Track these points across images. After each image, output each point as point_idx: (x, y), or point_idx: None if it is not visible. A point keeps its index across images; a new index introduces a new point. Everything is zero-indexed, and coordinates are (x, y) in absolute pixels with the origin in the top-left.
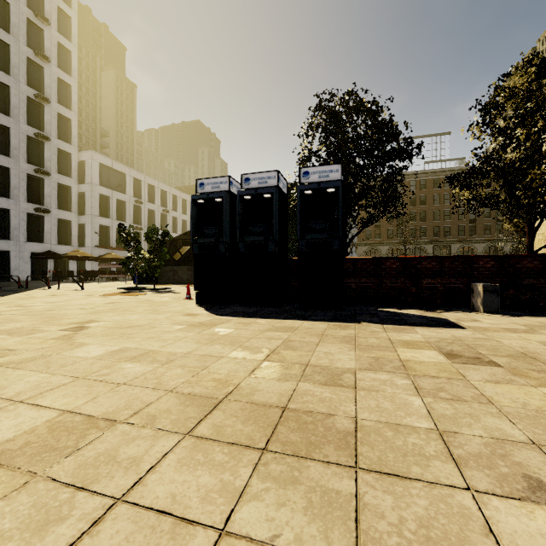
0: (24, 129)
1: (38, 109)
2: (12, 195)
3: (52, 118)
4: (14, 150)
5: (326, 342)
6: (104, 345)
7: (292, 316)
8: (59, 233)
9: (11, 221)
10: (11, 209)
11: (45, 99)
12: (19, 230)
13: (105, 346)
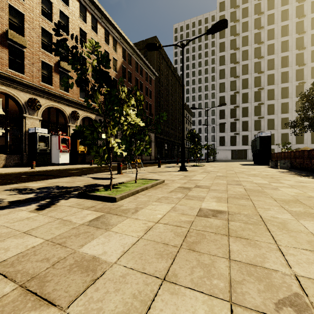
0: (294, 99)
1: (301, 87)
2: (289, 127)
3: (308, 87)
4: (290, 110)
5: (226, 164)
6: (218, 163)
7: (244, 164)
8: (312, 138)
9: (289, 137)
10: (289, 133)
11: (302, 82)
12: (292, 140)
13: (218, 163)
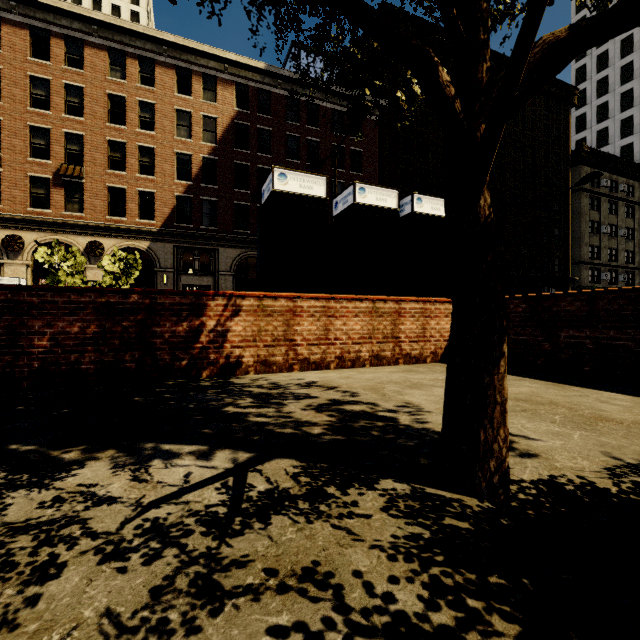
0: None
1: None
2: None
3: None
4: None
5: None
6: None
7: None
8: None
9: None
10: None
11: None
12: None
13: None
